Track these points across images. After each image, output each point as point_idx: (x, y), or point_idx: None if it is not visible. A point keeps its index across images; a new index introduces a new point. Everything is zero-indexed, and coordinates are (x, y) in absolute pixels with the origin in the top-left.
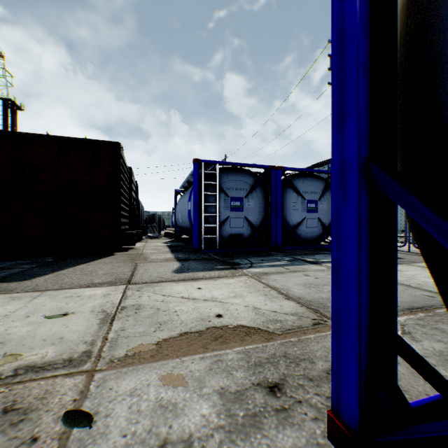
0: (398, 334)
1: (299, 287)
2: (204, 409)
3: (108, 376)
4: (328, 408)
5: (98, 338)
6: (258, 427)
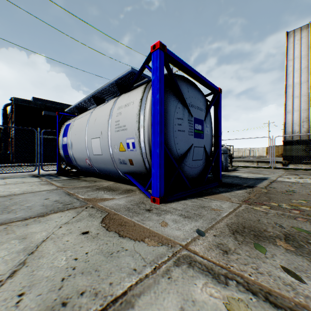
0: (99, 198)
1: (6, 215)
2: (169, 216)
3: (181, 240)
4: (150, 205)
5: (159, 274)
6: (165, 210)
